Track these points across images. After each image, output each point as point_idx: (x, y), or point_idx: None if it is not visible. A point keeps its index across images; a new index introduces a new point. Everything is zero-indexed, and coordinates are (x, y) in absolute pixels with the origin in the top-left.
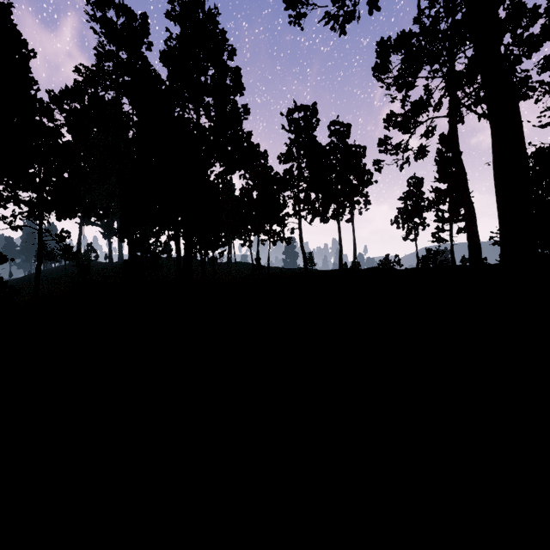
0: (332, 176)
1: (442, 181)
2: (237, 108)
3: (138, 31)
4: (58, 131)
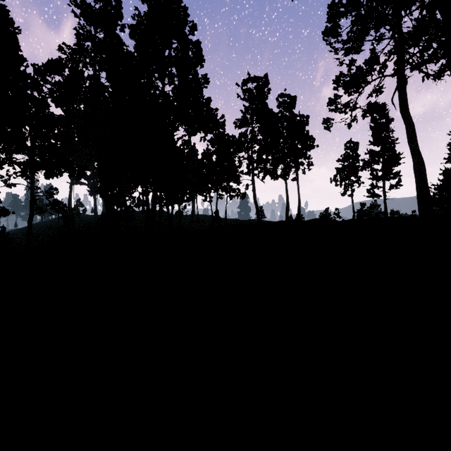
0: (280, 141)
1: (376, 144)
2: (198, 78)
3: (113, 14)
4: (44, 102)
